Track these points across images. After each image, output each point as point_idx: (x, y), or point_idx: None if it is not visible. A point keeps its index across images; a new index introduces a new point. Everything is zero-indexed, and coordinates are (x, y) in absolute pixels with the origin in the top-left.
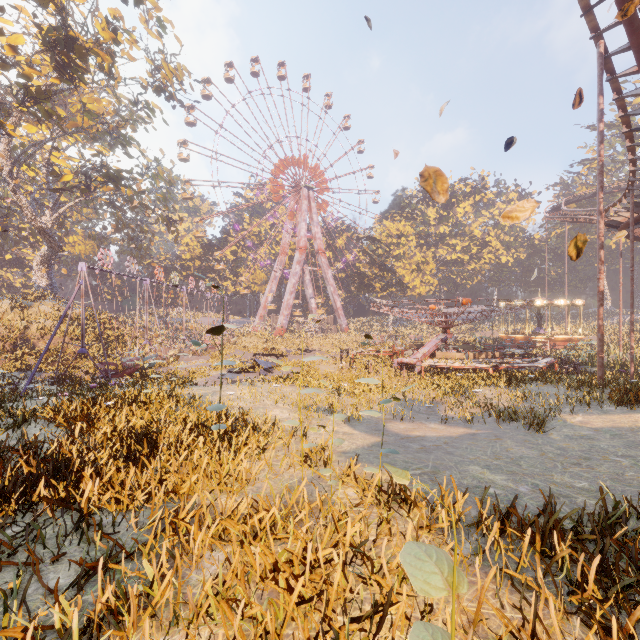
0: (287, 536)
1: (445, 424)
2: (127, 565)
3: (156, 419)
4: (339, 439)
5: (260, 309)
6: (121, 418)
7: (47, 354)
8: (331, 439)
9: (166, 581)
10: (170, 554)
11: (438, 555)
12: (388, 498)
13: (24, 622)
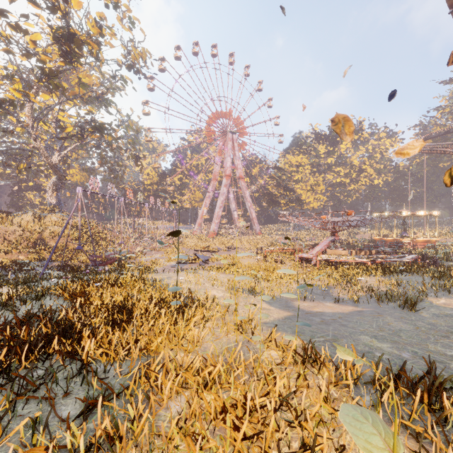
0: (229, 386)
1: (337, 303)
2: (115, 402)
3: (130, 296)
4: (265, 314)
5: (198, 219)
6: (107, 295)
7: (56, 249)
8: (254, 313)
9: (145, 417)
10: (146, 396)
11: (372, 417)
12: (303, 359)
13: (46, 443)
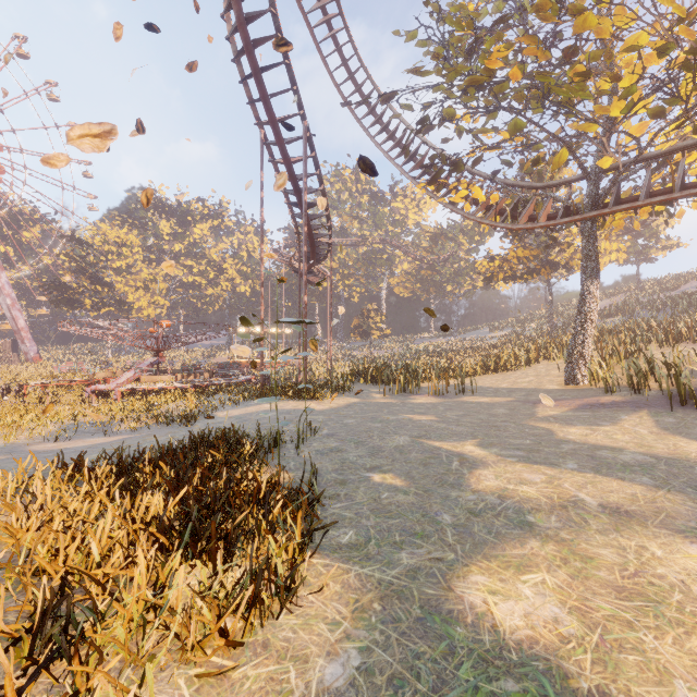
0: None
1: (109, 436)
2: None
3: None
4: None
5: None
6: None
7: None
8: None
9: None
10: None
11: None
12: None
13: None
